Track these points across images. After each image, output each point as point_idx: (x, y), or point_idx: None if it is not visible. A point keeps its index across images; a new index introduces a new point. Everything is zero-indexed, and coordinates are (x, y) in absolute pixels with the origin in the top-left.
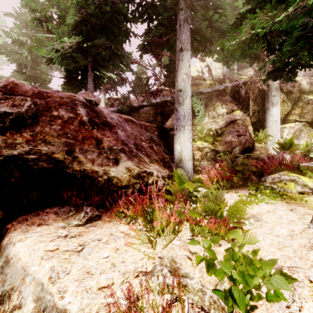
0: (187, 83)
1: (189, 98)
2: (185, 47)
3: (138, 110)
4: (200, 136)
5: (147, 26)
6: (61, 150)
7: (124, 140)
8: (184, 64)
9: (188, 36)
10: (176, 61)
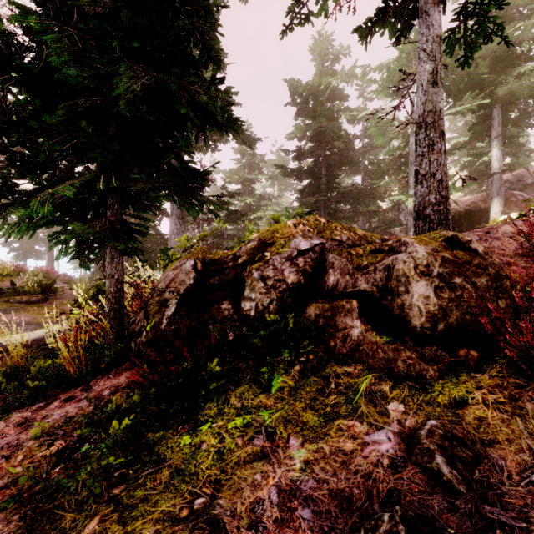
0: None
1: None
2: None
3: (532, 186)
4: None
5: None
6: (518, 211)
7: None
8: None
9: None
10: None
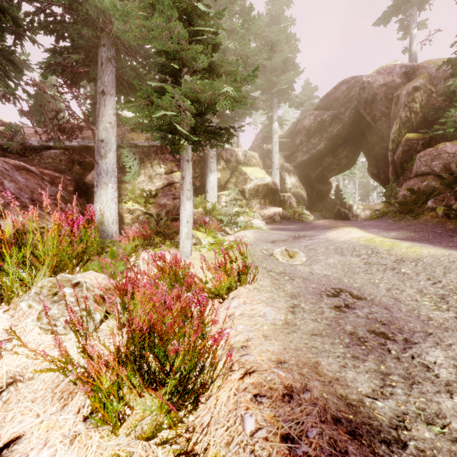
0: (111, 133)
1: (113, 151)
2: (108, 91)
3: (40, 152)
4: (130, 196)
5: (55, 41)
6: None
7: (14, 193)
8: (107, 111)
9: (112, 79)
10: (97, 104)
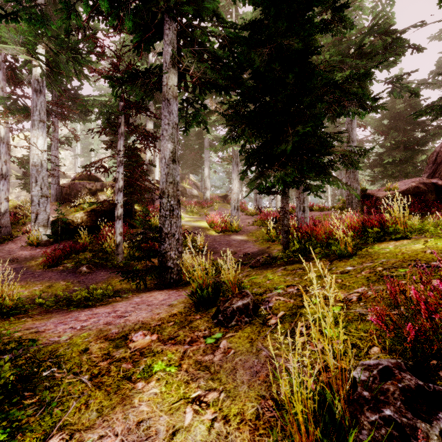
0: None
1: None
2: None
3: None
4: None
5: None
6: None
7: None
8: None
9: None
10: None
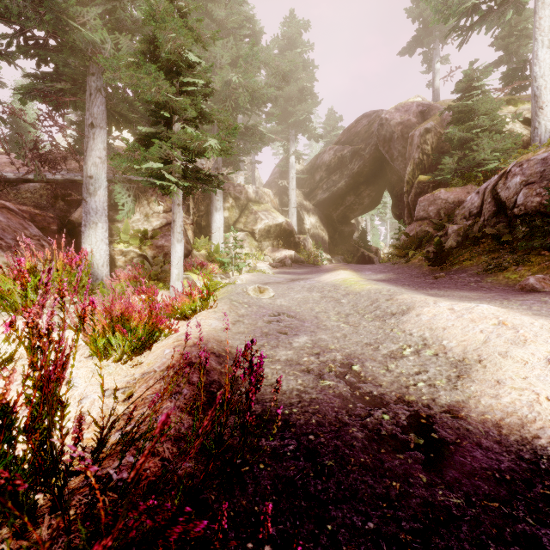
0: (101, 169)
1: (104, 189)
2: (98, 123)
3: (17, 185)
4: (123, 237)
5: (36, 65)
6: None
7: None
8: (96, 145)
9: (102, 111)
10: (85, 137)
